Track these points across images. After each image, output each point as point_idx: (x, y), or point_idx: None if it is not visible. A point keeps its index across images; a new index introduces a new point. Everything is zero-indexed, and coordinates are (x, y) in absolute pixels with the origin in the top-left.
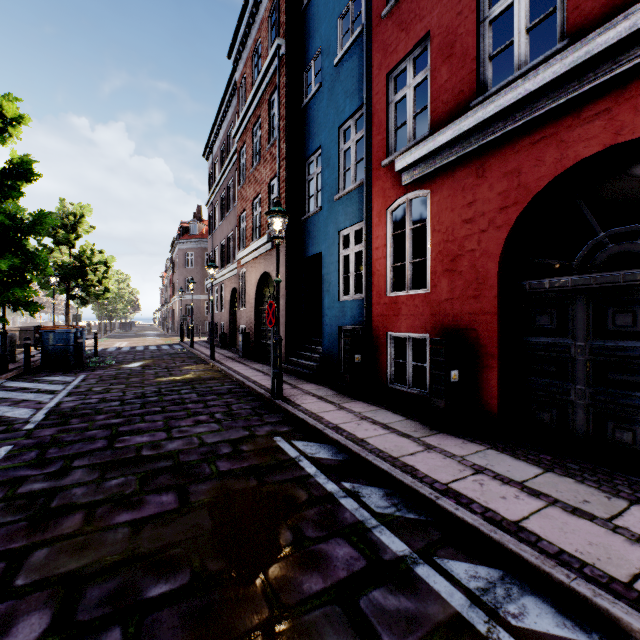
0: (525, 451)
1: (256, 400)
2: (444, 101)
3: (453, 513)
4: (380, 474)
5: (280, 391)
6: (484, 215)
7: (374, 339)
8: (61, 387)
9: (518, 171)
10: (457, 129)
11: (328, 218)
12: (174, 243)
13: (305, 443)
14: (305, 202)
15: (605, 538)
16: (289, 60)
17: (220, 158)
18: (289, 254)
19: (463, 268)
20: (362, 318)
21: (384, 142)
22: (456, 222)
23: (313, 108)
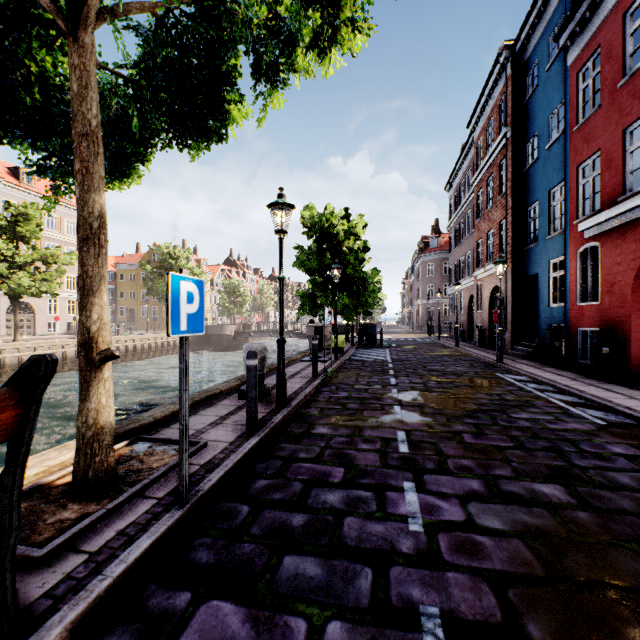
0: (634, 386)
1: (487, 364)
2: (606, 193)
3: (558, 387)
4: (540, 382)
5: (501, 359)
6: (625, 262)
7: (569, 332)
8: (383, 352)
9: (639, 240)
10: (607, 215)
11: (542, 251)
12: (417, 257)
13: (509, 375)
14: (526, 237)
15: (615, 395)
16: (514, 139)
17: (459, 192)
18: (514, 274)
19: (615, 290)
20: (563, 319)
21: (575, 209)
22: (612, 264)
23: (532, 173)
